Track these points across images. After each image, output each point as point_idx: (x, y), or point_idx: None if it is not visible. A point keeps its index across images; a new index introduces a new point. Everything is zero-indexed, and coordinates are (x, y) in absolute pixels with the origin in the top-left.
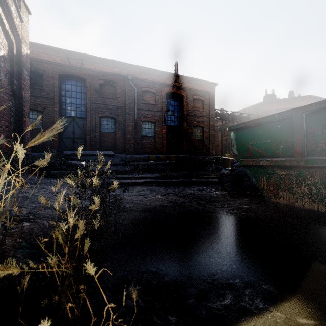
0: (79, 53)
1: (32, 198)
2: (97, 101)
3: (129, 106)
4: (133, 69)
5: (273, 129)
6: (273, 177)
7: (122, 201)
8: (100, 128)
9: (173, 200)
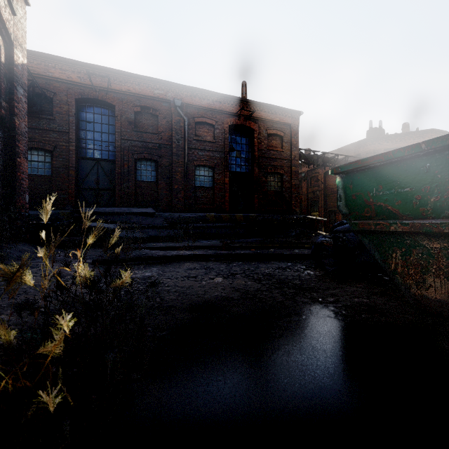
0: (105, 68)
1: (3, 287)
2: (130, 136)
3: (177, 144)
4: (183, 90)
5: (416, 170)
6: (415, 252)
7: (159, 290)
8: (135, 175)
9: (243, 288)
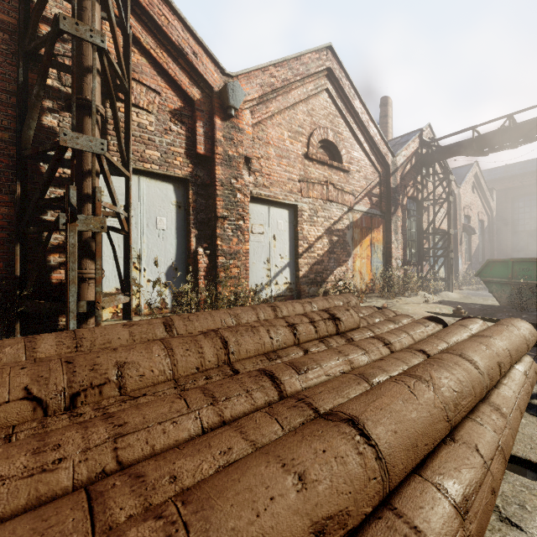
0: (533, 171)
1: None
2: None
3: None
4: None
5: None
6: None
7: None
8: None
9: None
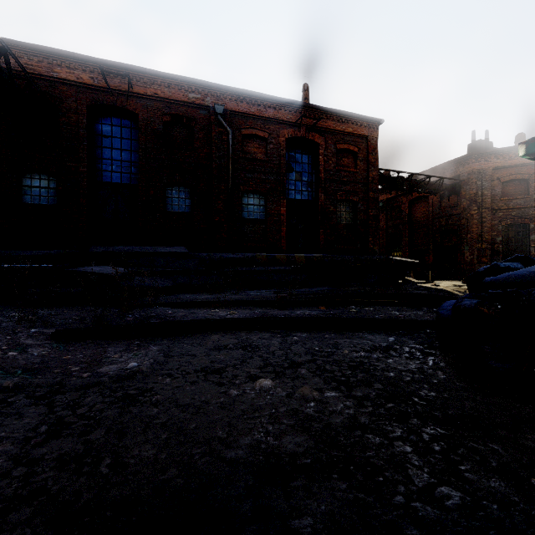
0: (125, 65)
1: None
2: (158, 154)
3: (218, 164)
4: (226, 94)
5: None
6: None
7: (131, 417)
8: (164, 205)
9: (316, 413)
